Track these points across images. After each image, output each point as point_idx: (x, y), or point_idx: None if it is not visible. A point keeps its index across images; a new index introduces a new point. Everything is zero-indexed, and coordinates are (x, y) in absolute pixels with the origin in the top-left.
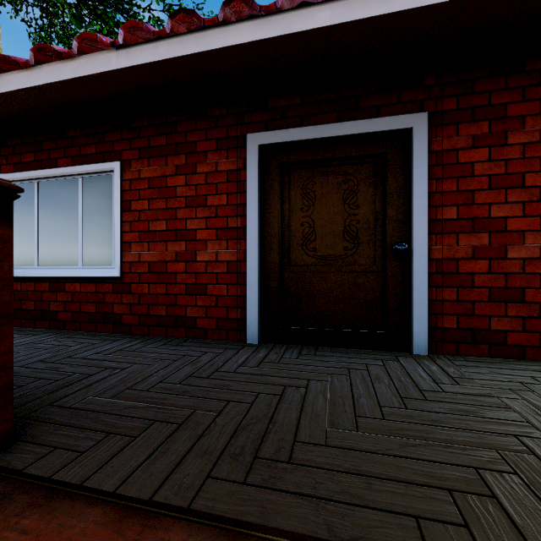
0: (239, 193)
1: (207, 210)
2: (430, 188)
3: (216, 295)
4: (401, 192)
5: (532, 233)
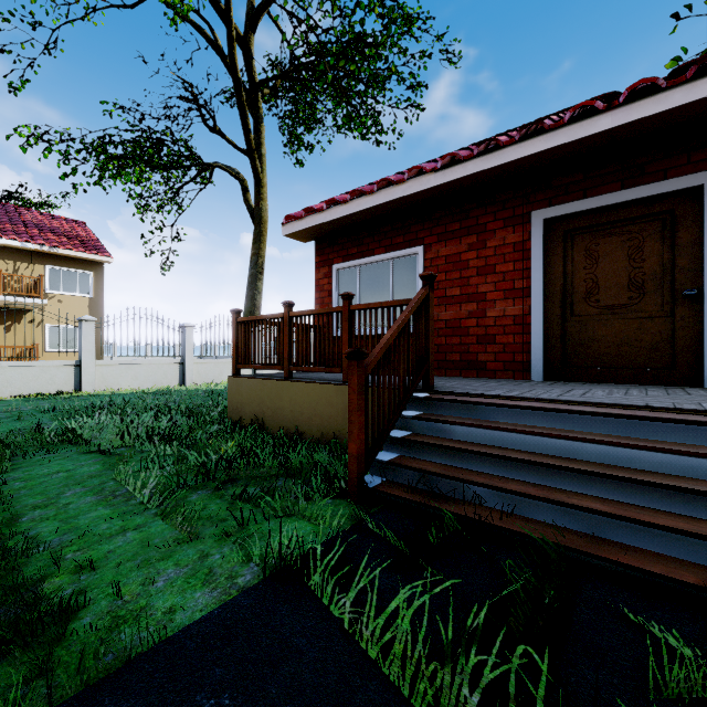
0: (525, 260)
1: (495, 276)
2: None
3: (504, 343)
4: (691, 243)
5: None
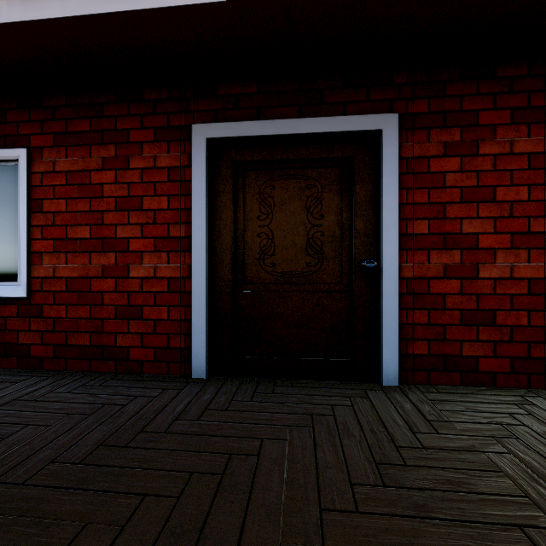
0: (183, 195)
1: (143, 214)
2: (401, 199)
3: (155, 319)
4: (369, 201)
5: (503, 251)
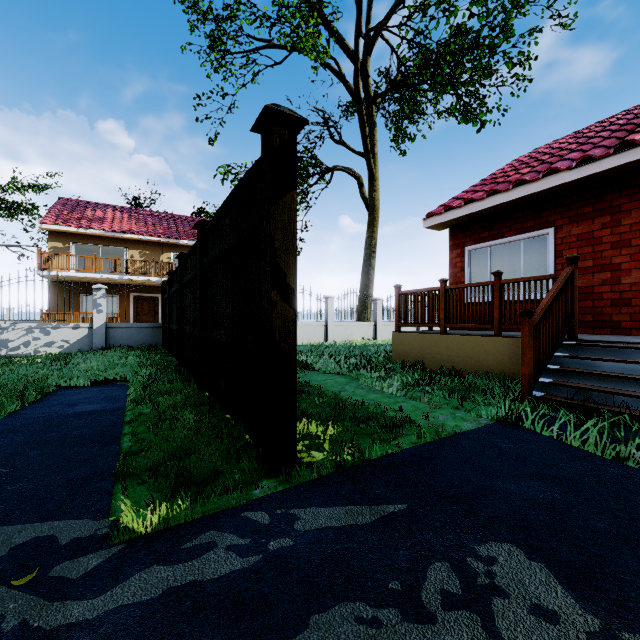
0: None
1: (631, 249)
2: None
3: (639, 305)
4: None
5: None
